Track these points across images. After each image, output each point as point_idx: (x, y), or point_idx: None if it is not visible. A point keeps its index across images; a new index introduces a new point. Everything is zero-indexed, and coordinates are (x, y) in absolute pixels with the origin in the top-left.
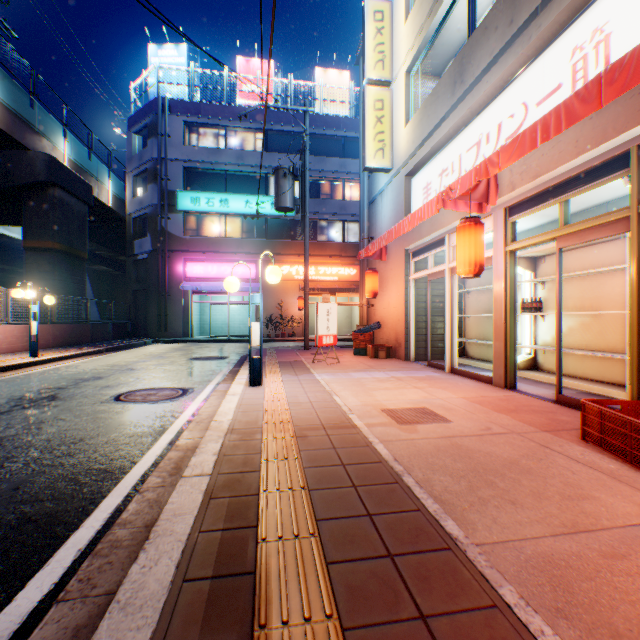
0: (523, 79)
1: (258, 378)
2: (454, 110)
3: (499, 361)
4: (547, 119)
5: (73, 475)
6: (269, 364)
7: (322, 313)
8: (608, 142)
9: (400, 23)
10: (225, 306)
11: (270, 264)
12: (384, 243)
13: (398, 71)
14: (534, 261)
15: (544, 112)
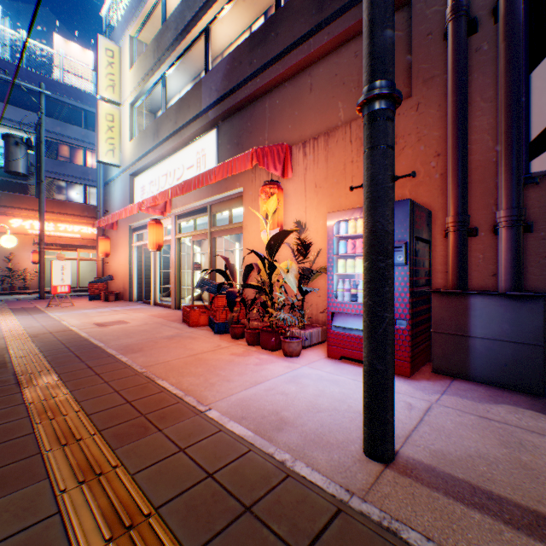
0: (183, 153)
1: None
2: (155, 150)
3: (174, 295)
4: (172, 189)
5: None
6: (1, 311)
7: (58, 268)
8: (203, 201)
9: (127, 68)
10: None
11: None
12: (111, 221)
13: (126, 100)
14: (201, 242)
15: (190, 174)
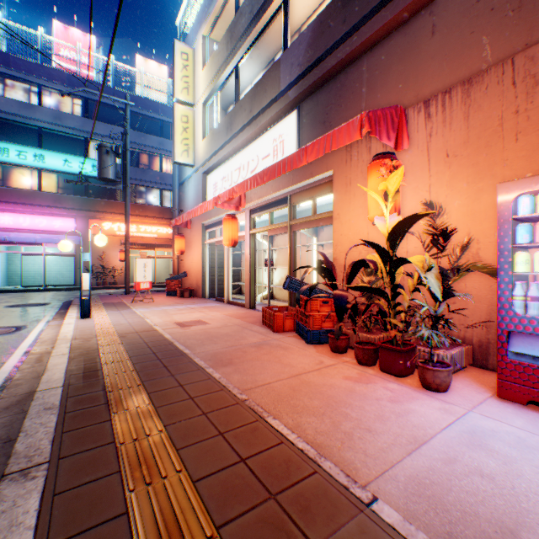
0: (257, 143)
1: (89, 312)
2: (228, 144)
3: (248, 294)
4: (251, 179)
5: None
6: (95, 305)
7: (141, 266)
8: (281, 191)
9: (200, 68)
10: (39, 256)
11: (92, 220)
12: (187, 219)
13: (199, 100)
14: (272, 238)
15: (265, 165)
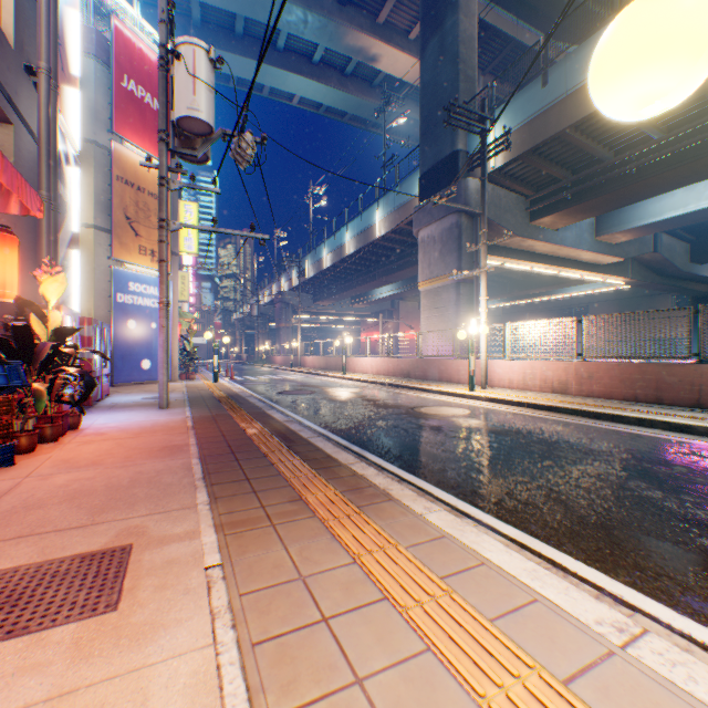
0: None
1: None
2: None
3: None
4: None
5: (475, 482)
6: None
7: None
8: None
9: None
10: None
11: None
12: None
13: None
14: None
15: None
